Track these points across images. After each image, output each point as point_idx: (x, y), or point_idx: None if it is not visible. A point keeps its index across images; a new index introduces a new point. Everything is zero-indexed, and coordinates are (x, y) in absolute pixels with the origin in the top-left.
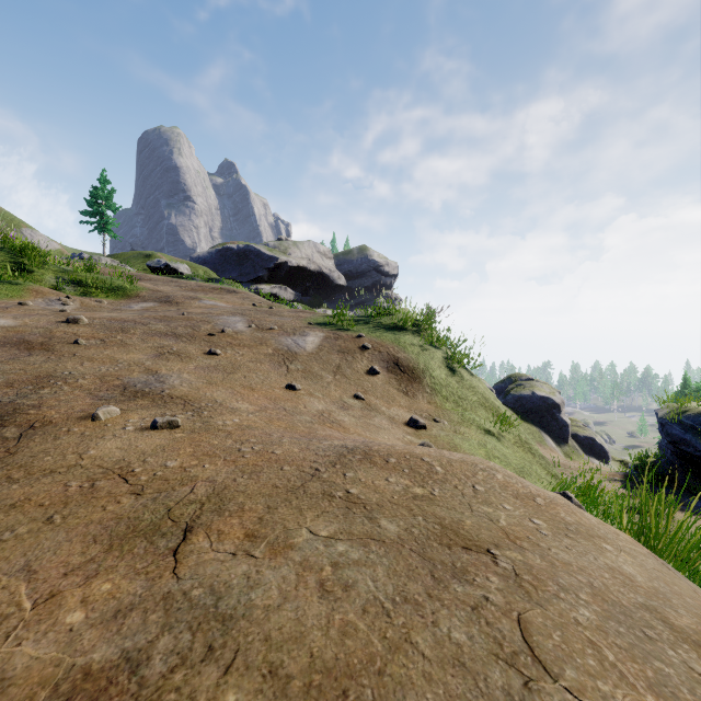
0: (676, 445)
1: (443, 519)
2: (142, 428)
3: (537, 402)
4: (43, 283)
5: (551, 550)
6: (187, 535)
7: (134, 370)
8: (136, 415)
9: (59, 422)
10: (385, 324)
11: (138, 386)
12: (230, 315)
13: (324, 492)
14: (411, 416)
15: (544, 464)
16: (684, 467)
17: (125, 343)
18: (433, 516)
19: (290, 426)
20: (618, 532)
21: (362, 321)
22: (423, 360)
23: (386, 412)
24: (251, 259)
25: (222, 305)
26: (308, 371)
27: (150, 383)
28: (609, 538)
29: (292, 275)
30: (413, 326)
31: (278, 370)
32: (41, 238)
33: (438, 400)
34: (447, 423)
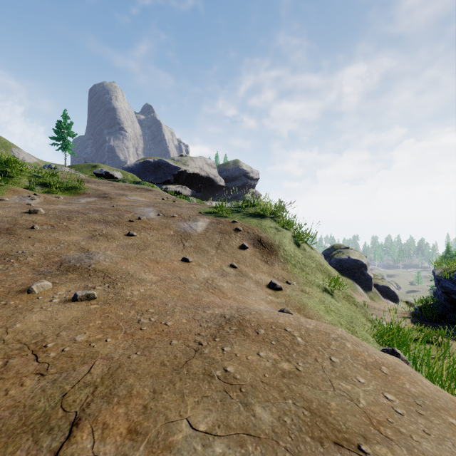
0: (448, 294)
1: (310, 402)
2: (66, 300)
3: (351, 263)
4: (20, 184)
5: (413, 438)
6: (73, 430)
7: (71, 249)
8: (64, 288)
9: (1, 295)
10: (251, 213)
11: (72, 261)
12: (146, 207)
13: (205, 371)
14: (271, 280)
15: (364, 313)
16: (453, 309)
17: (68, 228)
18: (301, 398)
19: (182, 294)
20: (453, 399)
21: (235, 211)
22: (278, 239)
23: (253, 277)
24: (162, 168)
25: (141, 199)
26: (198, 247)
27: (81, 259)
28: (450, 409)
29: (190, 179)
30: (270, 214)
31: (177, 247)
32: (24, 154)
33: (289, 267)
34: (296, 284)
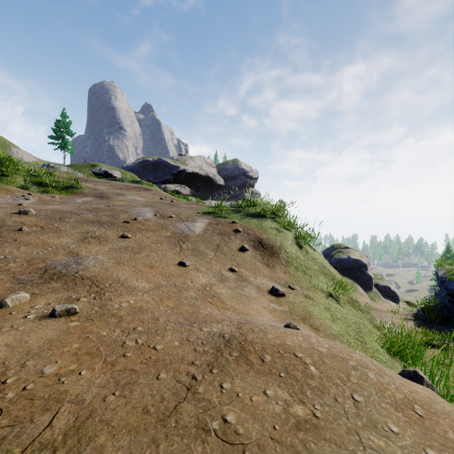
0: (452, 296)
1: None
2: (42, 316)
3: (351, 263)
4: (15, 184)
5: None
6: None
7: (59, 253)
8: (43, 300)
9: None
10: (251, 213)
11: (58, 268)
12: (143, 207)
13: (198, 422)
14: (273, 286)
15: (370, 319)
16: None
17: (59, 229)
18: None
19: (177, 305)
20: None
21: (235, 210)
22: (279, 240)
23: (253, 282)
24: (162, 167)
25: (139, 199)
26: (196, 250)
27: (68, 265)
28: None
29: (189, 178)
30: (271, 214)
31: (174, 249)
32: (23, 154)
33: (291, 270)
34: (299, 289)
